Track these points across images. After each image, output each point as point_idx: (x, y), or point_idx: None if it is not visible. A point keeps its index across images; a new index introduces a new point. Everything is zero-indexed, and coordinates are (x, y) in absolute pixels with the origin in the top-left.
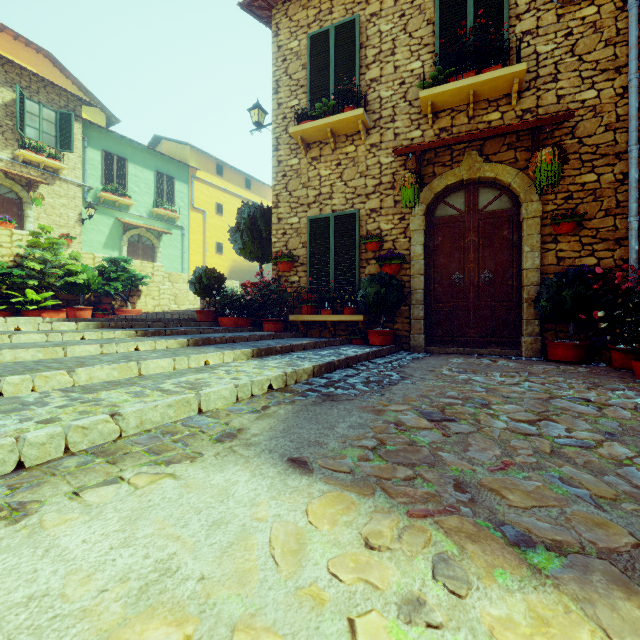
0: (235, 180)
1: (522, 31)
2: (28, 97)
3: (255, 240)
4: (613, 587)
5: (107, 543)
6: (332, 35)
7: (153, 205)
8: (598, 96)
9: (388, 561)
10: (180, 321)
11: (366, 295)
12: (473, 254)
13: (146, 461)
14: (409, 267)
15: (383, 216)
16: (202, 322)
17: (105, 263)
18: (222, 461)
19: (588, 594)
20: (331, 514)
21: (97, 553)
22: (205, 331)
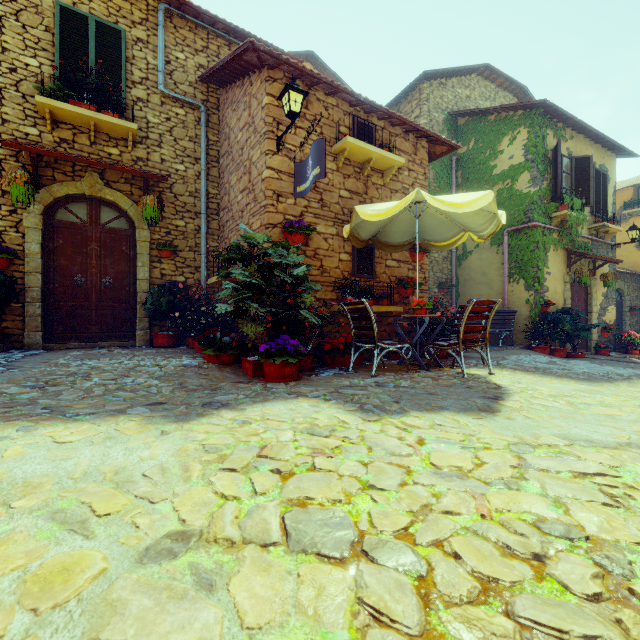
0: None
1: (137, 96)
2: None
3: None
4: (109, 416)
5: None
6: None
7: None
8: (186, 171)
9: None
10: None
11: None
12: (96, 261)
13: None
14: (23, 263)
15: None
16: None
17: None
18: None
19: (96, 419)
20: None
21: None
22: None
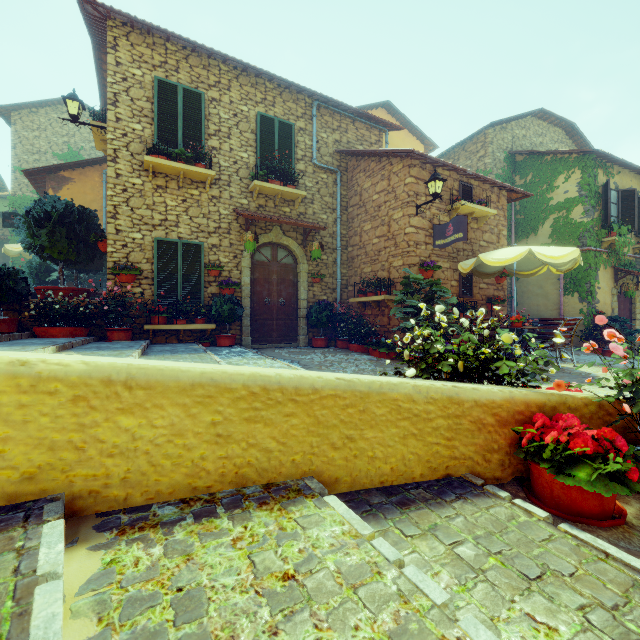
0: None
1: (300, 169)
2: None
3: (72, 242)
4: None
5: None
6: (181, 93)
7: None
8: (327, 219)
9: None
10: None
11: (222, 310)
12: (276, 287)
13: None
14: (240, 291)
15: (222, 252)
16: (22, 333)
17: None
18: None
19: None
20: None
21: None
22: (79, 343)
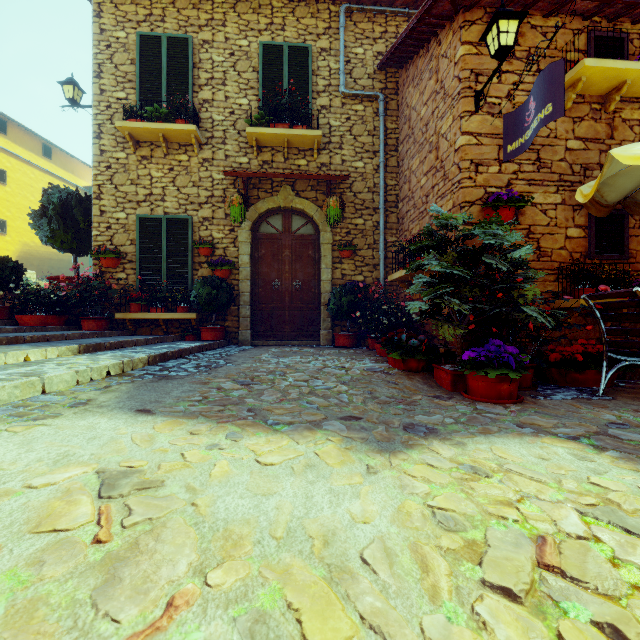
0: (27, 143)
1: (321, 105)
2: None
3: (69, 229)
4: (306, 430)
5: (15, 452)
6: (164, 44)
7: None
8: (364, 167)
9: (203, 437)
10: None
11: (199, 295)
12: (288, 266)
13: (13, 421)
14: (238, 273)
15: (215, 225)
16: None
17: None
18: (82, 415)
19: (294, 433)
20: (170, 427)
21: (11, 456)
22: (2, 330)
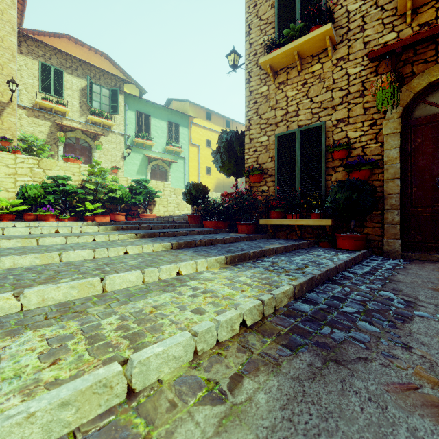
0: (219, 122)
1: None
2: (94, 83)
3: (231, 159)
4: None
5: None
6: None
7: (166, 144)
8: None
9: None
10: (176, 223)
11: (335, 201)
12: None
13: None
14: (381, 172)
15: (351, 124)
16: (191, 224)
17: (134, 183)
18: None
19: None
20: None
21: None
22: (191, 233)
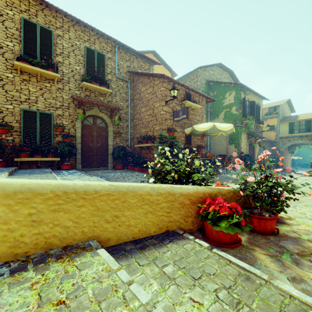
0: None
1: (108, 78)
2: None
3: None
4: None
5: None
6: (39, 29)
7: None
8: (123, 105)
9: None
10: None
11: (64, 150)
12: (95, 138)
13: None
14: (75, 140)
15: (64, 118)
16: None
17: None
18: None
19: None
20: None
21: None
22: None
